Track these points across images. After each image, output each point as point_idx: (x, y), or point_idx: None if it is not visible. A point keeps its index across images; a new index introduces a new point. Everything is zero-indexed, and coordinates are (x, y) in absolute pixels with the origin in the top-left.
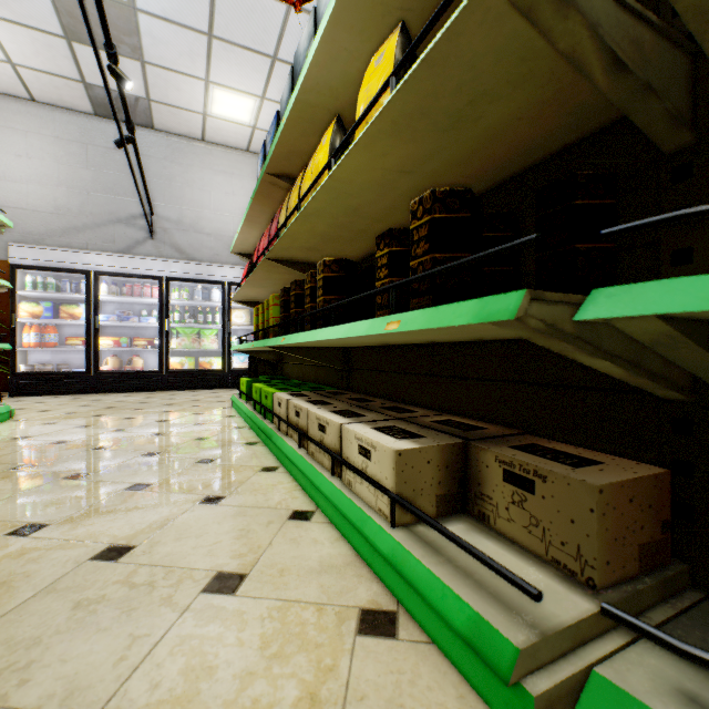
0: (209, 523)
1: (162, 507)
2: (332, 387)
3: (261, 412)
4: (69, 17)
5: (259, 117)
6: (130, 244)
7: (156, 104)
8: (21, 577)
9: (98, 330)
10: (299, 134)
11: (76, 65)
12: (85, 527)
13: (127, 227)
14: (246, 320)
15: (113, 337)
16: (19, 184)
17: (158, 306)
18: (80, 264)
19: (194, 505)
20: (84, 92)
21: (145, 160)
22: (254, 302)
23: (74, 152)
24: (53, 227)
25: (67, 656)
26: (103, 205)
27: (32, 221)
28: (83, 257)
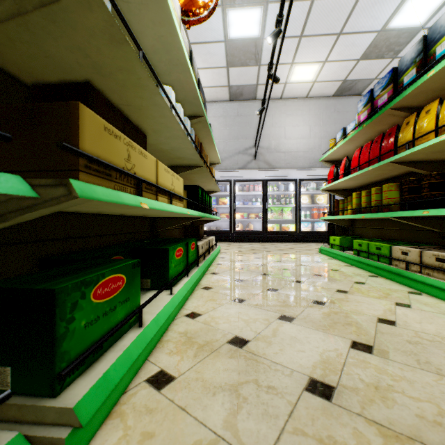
0: (424, 317)
1: (375, 304)
2: (425, 244)
3: (370, 258)
4: (230, 56)
5: (319, 75)
6: (244, 164)
7: (260, 86)
8: (354, 323)
9: (234, 210)
10: (438, 78)
11: (227, 79)
12: (347, 307)
13: (243, 155)
14: (308, 201)
15: (240, 213)
16: None
17: (262, 196)
18: (227, 177)
19: (395, 306)
20: (227, 91)
21: (251, 117)
22: (334, 190)
23: (221, 122)
24: None
25: (444, 364)
26: (232, 146)
27: None
28: (228, 173)
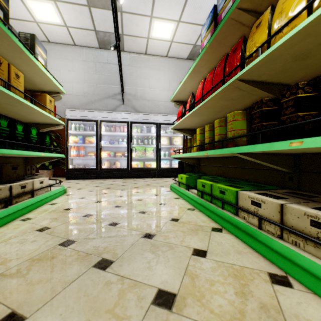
0: None
1: None
2: (268, 185)
3: (213, 202)
4: None
5: (175, 35)
6: (113, 107)
7: (126, 36)
8: None
9: (101, 148)
10: None
11: (92, 21)
12: None
13: (112, 99)
14: (167, 142)
15: (107, 152)
16: (69, 83)
17: (127, 136)
18: (93, 117)
19: None
20: (95, 36)
21: None
22: (183, 129)
23: (91, 66)
24: (82, 102)
25: None
26: (102, 90)
27: (74, 99)
28: (95, 114)
